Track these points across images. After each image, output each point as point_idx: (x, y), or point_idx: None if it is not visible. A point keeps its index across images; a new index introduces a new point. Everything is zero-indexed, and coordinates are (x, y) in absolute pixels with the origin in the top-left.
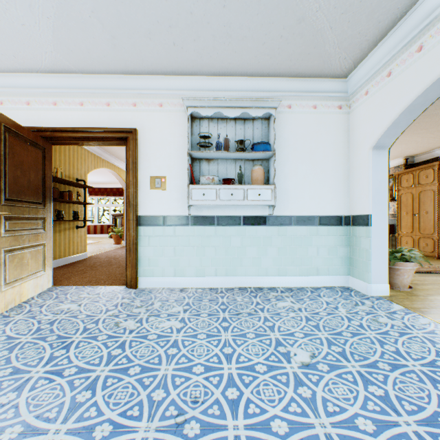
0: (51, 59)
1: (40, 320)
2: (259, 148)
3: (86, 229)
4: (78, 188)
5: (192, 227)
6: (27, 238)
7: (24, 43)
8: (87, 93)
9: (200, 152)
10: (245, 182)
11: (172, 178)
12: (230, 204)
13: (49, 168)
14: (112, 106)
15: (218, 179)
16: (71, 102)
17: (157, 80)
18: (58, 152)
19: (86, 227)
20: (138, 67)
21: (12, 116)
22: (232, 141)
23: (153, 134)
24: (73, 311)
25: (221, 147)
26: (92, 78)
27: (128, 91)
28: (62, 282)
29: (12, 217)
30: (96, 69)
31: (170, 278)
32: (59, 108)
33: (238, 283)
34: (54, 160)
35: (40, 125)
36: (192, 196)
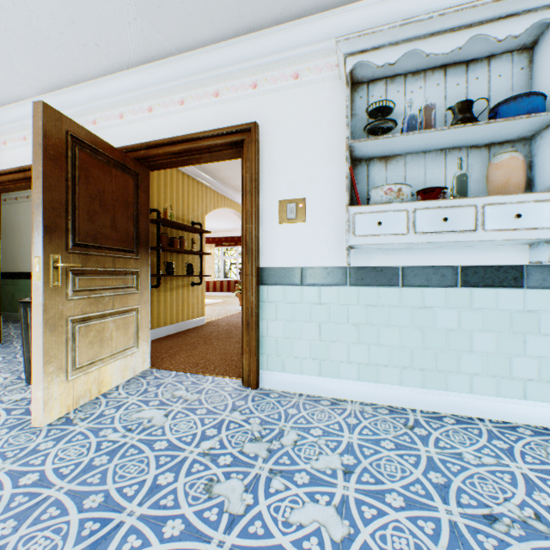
0: (138, 35)
1: (101, 442)
2: (515, 110)
3: (204, 287)
4: (193, 233)
5: (353, 288)
6: (109, 301)
7: (100, 14)
8: (189, 84)
9: (371, 139)
10: (469, 195)
11: (315, 200)
12: (440, 241)
13: (145, 202)
14: (221, 95)
15: (409, 192)
16: (169, 102)
17: (289, 31)
18: (169, 189)
19: (204, 284)
20: (258, 12)
21: (105, 137)
22: (437, 114)
23: (283, 128)
24: (153, 429)
25: (411, 130)
26: (194, 57)
27: (244, 65)
28: (162, 361)
29: (85, 271)
30: (197, 36)
31: (312, 378)
32: (155, 114)
33: (451, 406)
34: (164, 198)
35: (133, 143)
36: (354, 228)
